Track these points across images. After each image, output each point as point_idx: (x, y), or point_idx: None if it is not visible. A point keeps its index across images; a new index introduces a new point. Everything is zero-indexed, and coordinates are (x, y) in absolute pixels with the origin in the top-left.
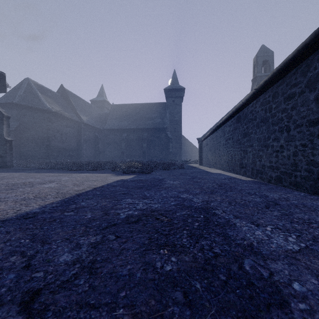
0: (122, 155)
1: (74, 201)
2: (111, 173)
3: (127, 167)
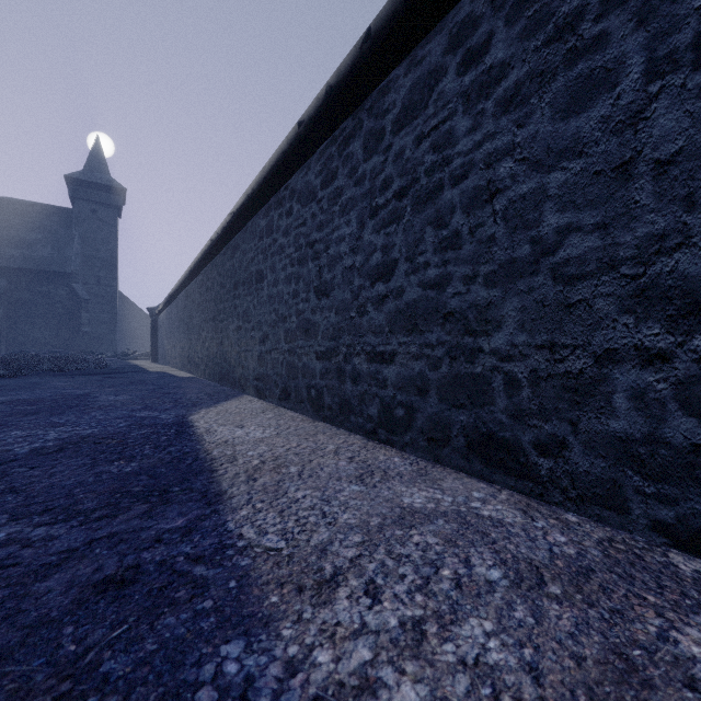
0: None
1: None
2: None
3: None
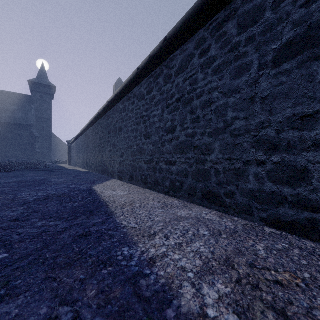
0: None
1: None
2: None
3: None
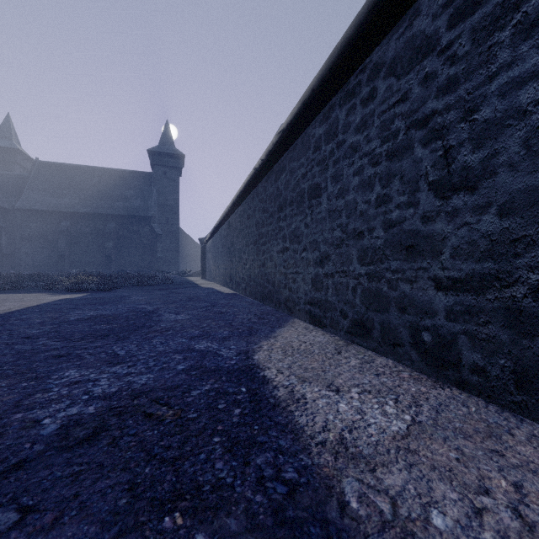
0: (60, 262)
1: (9, 316)
2: (44, 293)
3: (74, 283)
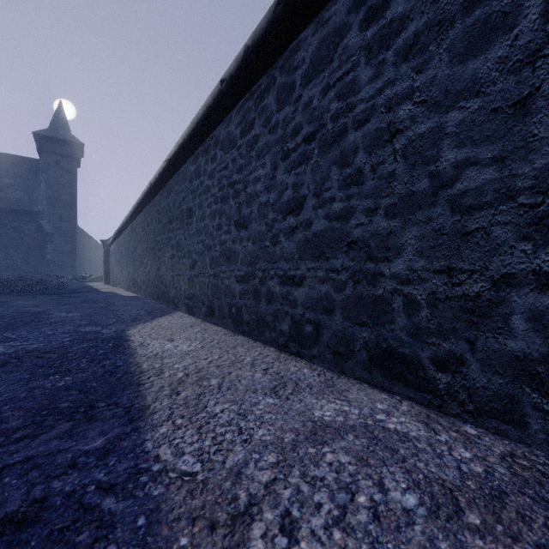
0: None
1: None
2: None
3: None
